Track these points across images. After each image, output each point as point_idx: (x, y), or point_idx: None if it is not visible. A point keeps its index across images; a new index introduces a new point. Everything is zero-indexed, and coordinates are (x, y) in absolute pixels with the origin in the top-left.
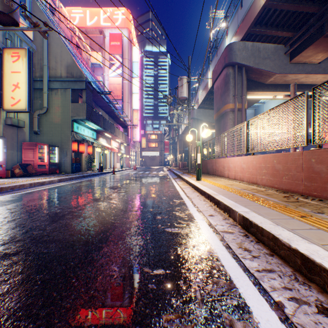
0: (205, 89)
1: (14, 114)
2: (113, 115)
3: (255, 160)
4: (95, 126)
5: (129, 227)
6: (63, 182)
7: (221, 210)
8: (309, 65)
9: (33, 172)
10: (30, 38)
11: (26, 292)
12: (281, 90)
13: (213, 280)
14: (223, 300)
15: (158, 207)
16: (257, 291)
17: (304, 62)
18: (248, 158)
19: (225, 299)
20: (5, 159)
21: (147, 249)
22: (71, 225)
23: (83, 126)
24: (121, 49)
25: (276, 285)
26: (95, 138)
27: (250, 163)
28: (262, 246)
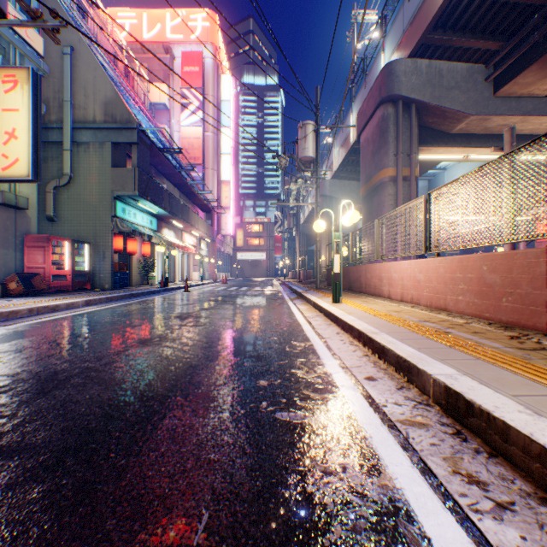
0: (345, 145)
1: (9, 185)
2: (187, 189)
3: (444, 266)
4: (155, 208)
5: (199, 408)
6: (93, 305)
7: (389, 366)
8: (529, 100)
9: (43, 289)
10: (38, 52)
11: None
12: (478, 145)
13: None
14: None
15: (262, 359)
16: None
17: (519, 94)
18: (429, 262)
19: None
20: None
21: (232, 476)
22: (74, 404)
23: (133, 208)
24: (201, 80)
25: None
26: (154, 228)
27: (432, 272)
28: (508, 470)
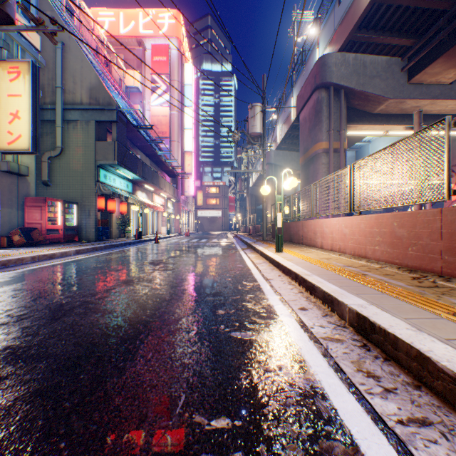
0: (287, 122)
1: (13, 156)
2: (156, 158)
3: (364, 223)
4: (131, 174)
5: (174, 329)
6: (82, 254)
7: (318, 300)
8: (437, 86)
9: (40, 240)
10: (36, 48)
11: None
12: (396, 123)
13: (322, 444)
14: None
15: (220, 295)
16: None
17: (429, 82)
18: (353, 219)
19: None
20: None
21: (200, 373)
22: (80, 327)
23: (113, 175)
24: (168, 67)
25: None
26: (130, 191)
27: (355, 227)
28: (396, 368)
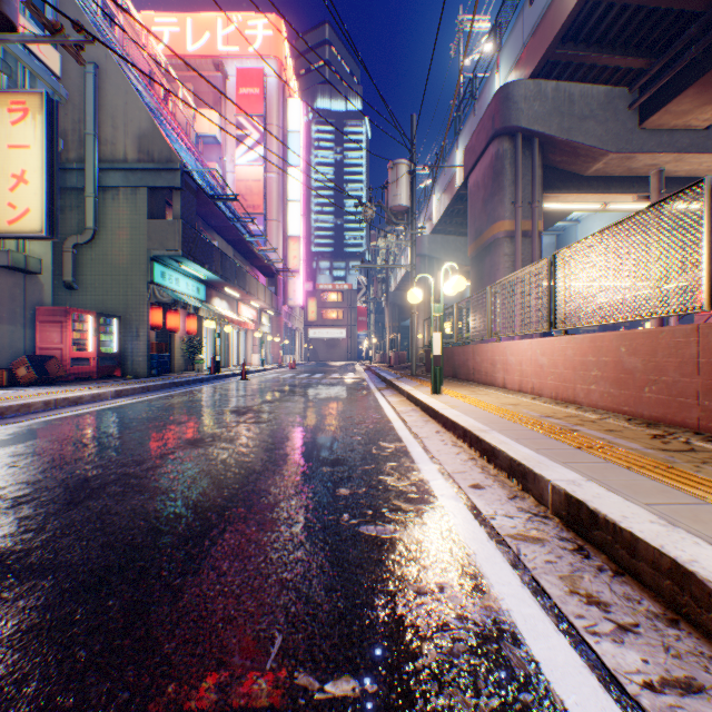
0: (448, 190)
1: (17, 243)
2: (244, 247)
3: (573, 347)
4: (203, 271)
5: (266, 521)
6: (125, 397)
7: (501, 471)
8: (685, 133)
9: (60, 376)
10: (54, 72)
11: None
12: (620, 190)
13: None
14: None
15: (343, 463)
16: None
17: (672, 126)
18: (554, 341)
19: None
20: None
21: (309, 597)
22: (114, 516)
23: (175, 272)
24: (262, 105)
25: None
26: (202, 298)
27: (558, 355)
28: (635, 589)
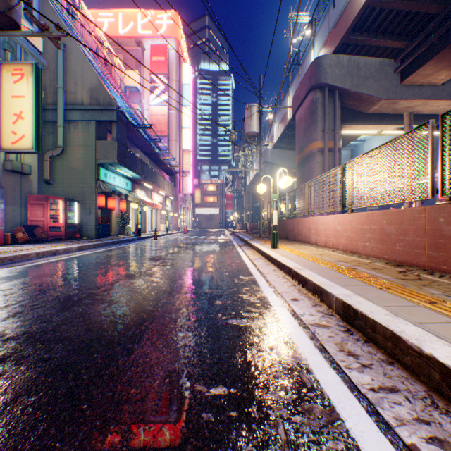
0: (283, 122)
1: (16, 156)
2: (155, 157)
3: (356, 220)
4: (130, 172)
5: (175, 317)
6: (84, 250)
7: (309, 291)
8: (429, 87)
9: (43, 237)
10: (39, 50)
11: (8, 428)
12: (389, 122)
13: (304, 406)
14: (322, 441)
15: (218, 287)
16: (375, 426)
17: (421, 83)
18: (345, 216)
19: (325, 440)
20: (3, 219)
21: (200, 353)
22: (89, 315)
23: (113, 173)
24: (166, 67)
25: (404, 415)
26: (129, 189)
27: (347, 224)
28: (374, 349)
